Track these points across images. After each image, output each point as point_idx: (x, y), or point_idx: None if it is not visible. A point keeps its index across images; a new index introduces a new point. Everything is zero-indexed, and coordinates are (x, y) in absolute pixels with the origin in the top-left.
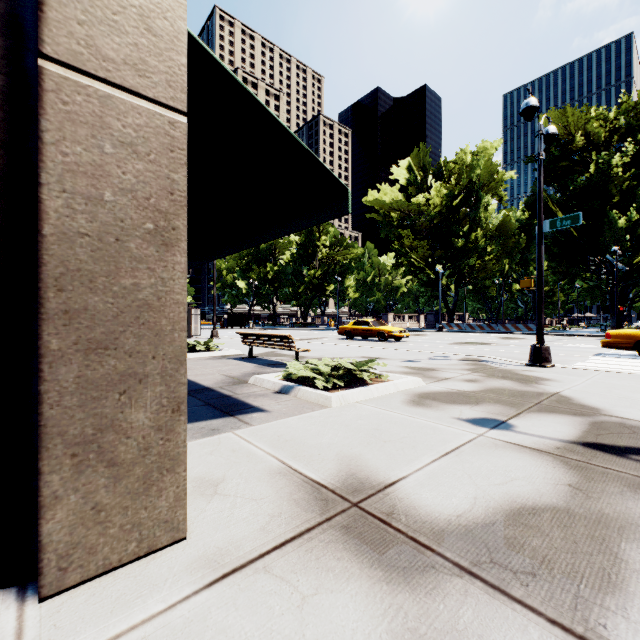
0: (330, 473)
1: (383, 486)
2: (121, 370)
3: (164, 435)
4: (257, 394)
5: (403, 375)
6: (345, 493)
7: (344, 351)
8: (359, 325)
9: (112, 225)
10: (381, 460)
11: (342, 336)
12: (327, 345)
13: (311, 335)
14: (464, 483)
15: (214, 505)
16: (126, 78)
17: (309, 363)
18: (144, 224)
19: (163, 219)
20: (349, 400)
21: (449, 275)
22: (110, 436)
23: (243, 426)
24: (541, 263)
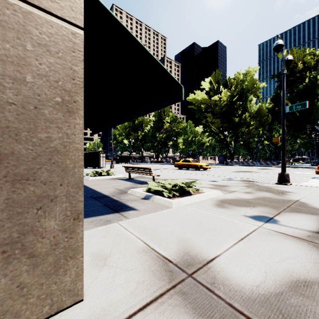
0: (173, 251)
1: (206, 262)
2: (38, 193)
3: (68, 235)
4: (132, 199)
5: (210, 189)
6: (183, 266)
7: (178, 175)
8: (185, 162)
9: (32, 98)
10: (203, 243)
11: (176, 167)
12: (169, 172)
13: (160, 167)
14: (256, 260)
15: (103, 274)
16: (42, 1)
17: (160, 183)
18: (54, 98)
19: (67, 95)
20: (182, 204)
21: (231, 136)
22: (30, 237)
23: (123, 219)
24: (284, 129)
